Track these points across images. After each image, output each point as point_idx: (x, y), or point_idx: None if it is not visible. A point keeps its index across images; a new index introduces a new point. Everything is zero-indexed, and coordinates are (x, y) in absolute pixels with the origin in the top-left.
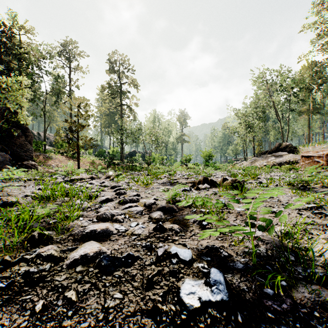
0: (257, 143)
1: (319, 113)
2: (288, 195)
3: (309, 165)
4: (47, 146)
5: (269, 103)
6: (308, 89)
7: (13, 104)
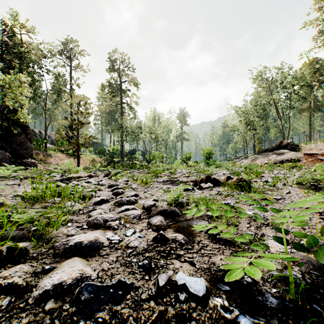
0: (257, 141)
1: (320, 110)
2: (300, 195)
3: (312, 163)
4: (48, 144)
5: (269, 101)
6: (309, 86)
7: (13, 101)
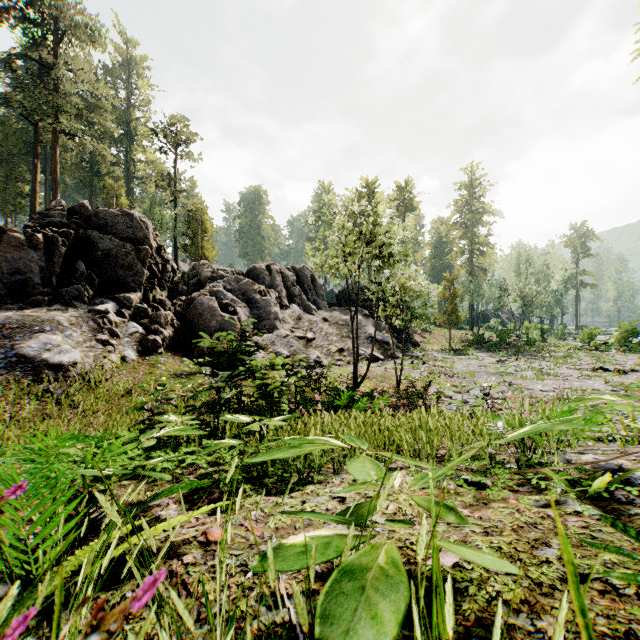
0: None
1: None
2: None
3: None
4: None
5: None
6: None
7: None
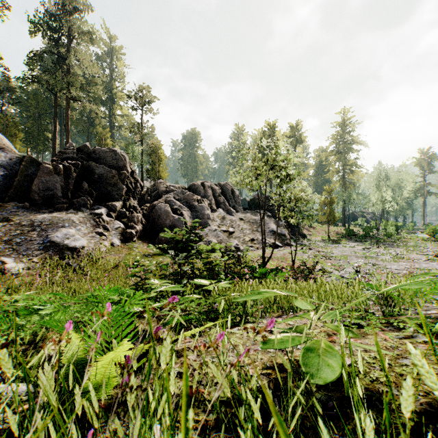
0: None
1: None
2: None
3: None
4: None
5: None
6: None
7: None
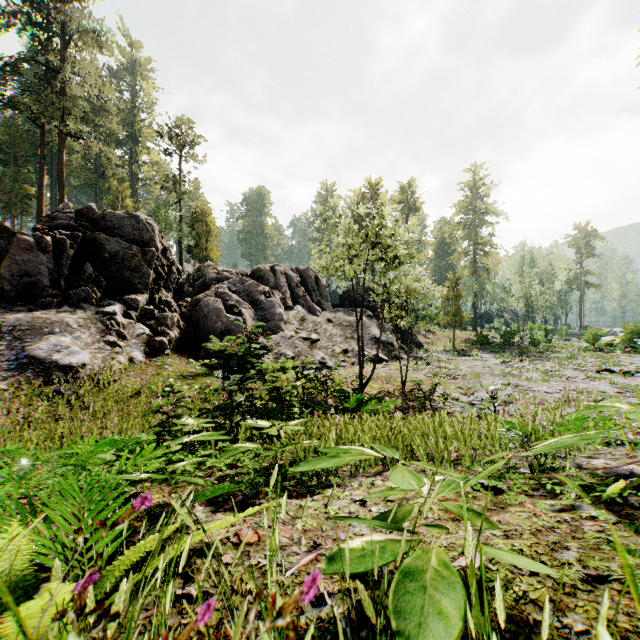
0: None
1: None
2: None
3: None
4: None
5: None
6: None
7: None
